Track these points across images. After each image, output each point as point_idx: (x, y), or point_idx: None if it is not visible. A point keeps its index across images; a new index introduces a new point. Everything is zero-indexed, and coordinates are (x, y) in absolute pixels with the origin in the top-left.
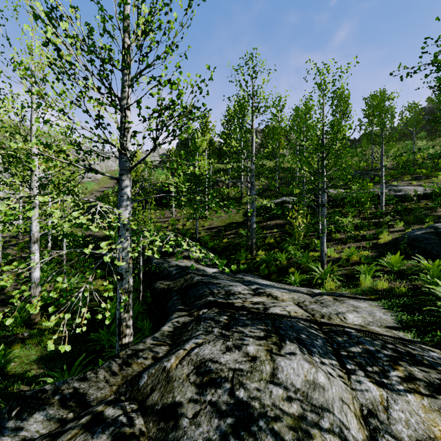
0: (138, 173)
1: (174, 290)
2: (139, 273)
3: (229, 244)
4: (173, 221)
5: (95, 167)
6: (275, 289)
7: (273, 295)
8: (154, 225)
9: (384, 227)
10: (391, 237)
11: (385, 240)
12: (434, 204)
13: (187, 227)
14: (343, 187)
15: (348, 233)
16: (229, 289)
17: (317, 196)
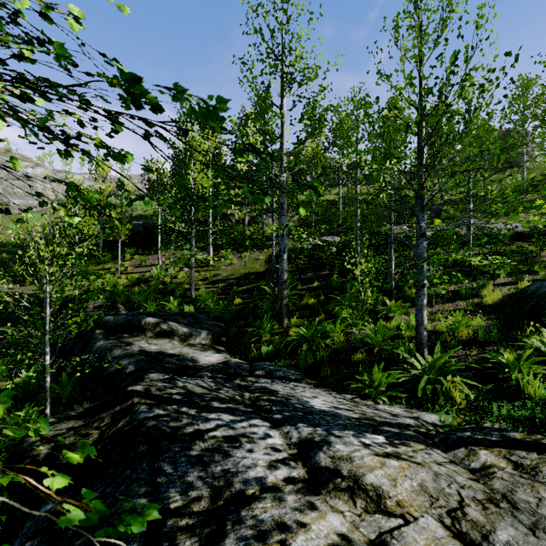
0: (103, 198)
1: (65, 464)
2: (44, 379)
3: (243, 307)
4: (158, 271)
5: (45, 192)
6: (353, 435)
7: (367, 489)
8: (126, 278)
9: (479, 278)
10: (498, 293)
11: (493, 299)
12: (541, 245)
13: (179, 281)
14: (401, 224)
15: (438, 289)
16: (229, 468)
17: (372, 234)
